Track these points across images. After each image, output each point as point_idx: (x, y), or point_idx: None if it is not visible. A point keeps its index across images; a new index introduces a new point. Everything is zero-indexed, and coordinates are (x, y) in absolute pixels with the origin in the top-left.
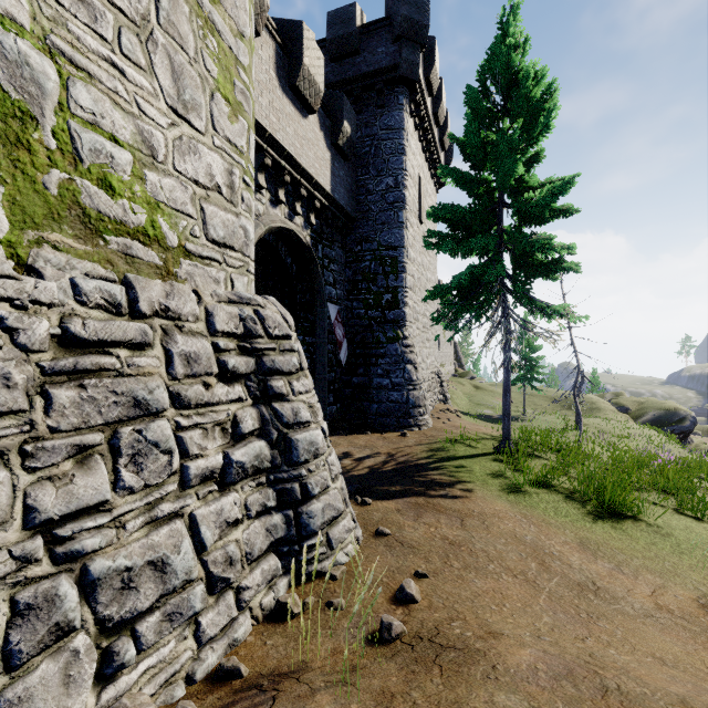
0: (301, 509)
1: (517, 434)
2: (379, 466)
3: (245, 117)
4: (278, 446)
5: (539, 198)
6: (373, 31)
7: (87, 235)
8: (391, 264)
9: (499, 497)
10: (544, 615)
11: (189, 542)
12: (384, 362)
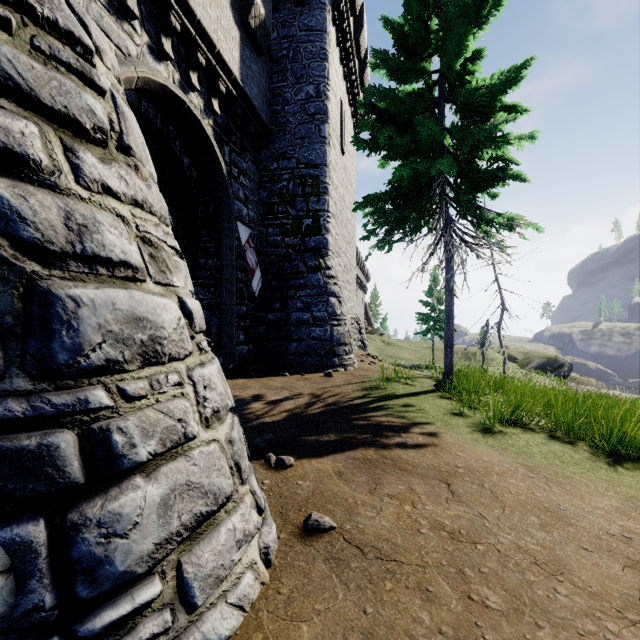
0: (79, 512)
1: None
2: (302, 409)
3: None
4: None
5: (489, 86)
6: None
7: None
8: (311, 185)
9: (476, 441)
10: None
11: None
12: (304, 294)
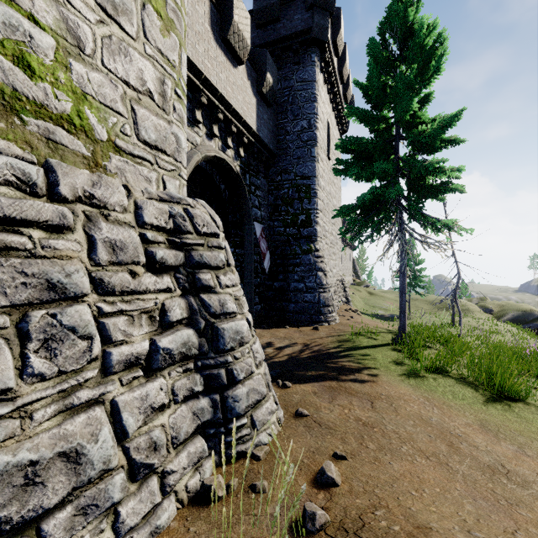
0: (227, 393)
1: (407, 329)
2: (297, 354)
3: (176, 35)
4: (205, 334)
5: (431, 130)
6: (290, 2)
7: (0, 111)
8: (305, 191)
9: (402, 381)
10: (465, 502)
11: (109, 430)
12: (299, 269)
